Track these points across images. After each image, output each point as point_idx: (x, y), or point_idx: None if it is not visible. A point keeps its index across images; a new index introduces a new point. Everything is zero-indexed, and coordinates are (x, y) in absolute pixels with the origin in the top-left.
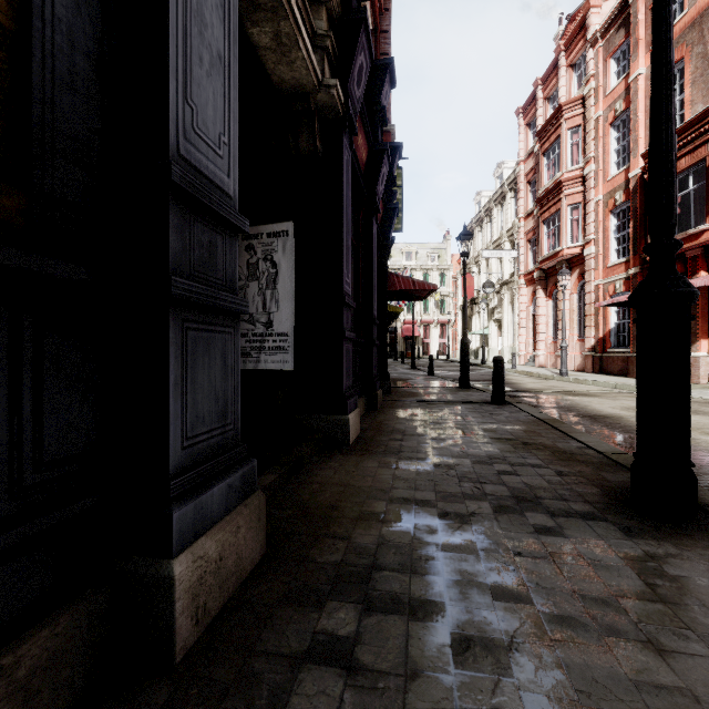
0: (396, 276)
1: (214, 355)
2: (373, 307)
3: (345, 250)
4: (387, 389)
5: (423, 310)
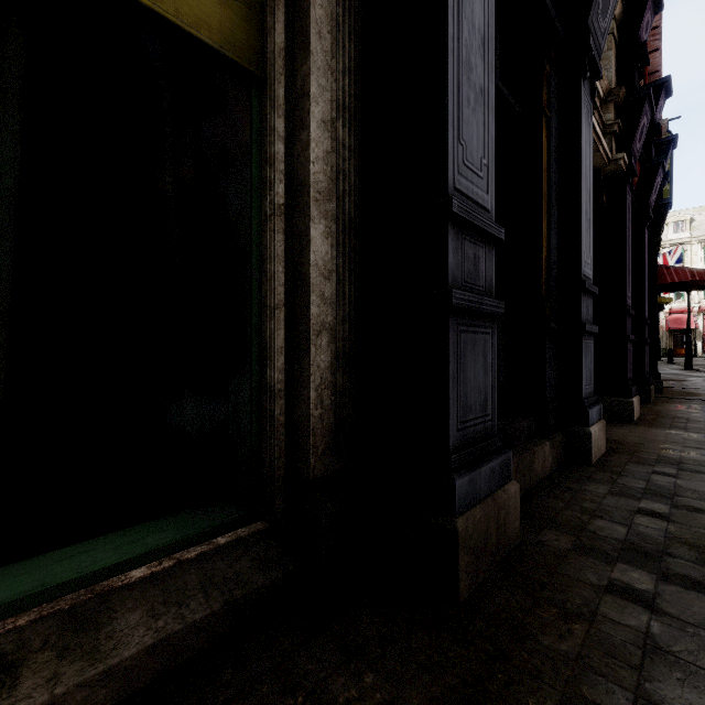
0: (665, 268)
1: (589, 353)
2: (645, 309)
3: (627, 273)
4: (656, 387)
5: (703, 294)
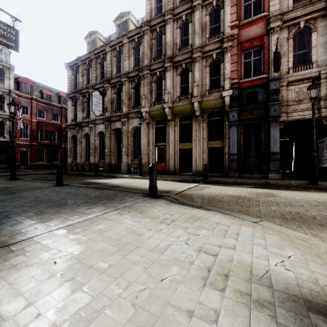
0: None
1: (275, 163)
2: None
3: None
4: None
5: None
